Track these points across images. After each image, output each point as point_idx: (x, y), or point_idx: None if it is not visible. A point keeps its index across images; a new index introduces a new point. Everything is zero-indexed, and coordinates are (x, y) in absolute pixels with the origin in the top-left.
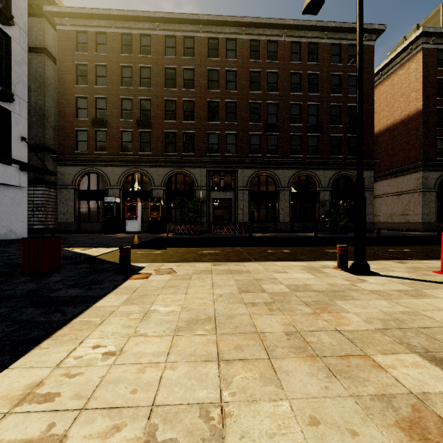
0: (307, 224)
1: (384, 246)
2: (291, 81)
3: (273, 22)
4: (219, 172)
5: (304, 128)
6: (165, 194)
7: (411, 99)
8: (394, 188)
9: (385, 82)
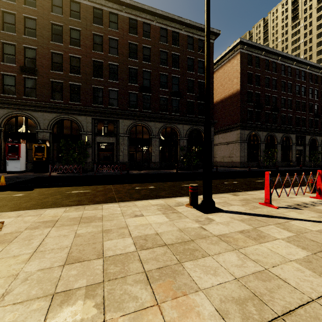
0: (172, 163)
1: (221, 180)
2: (160, 56)
3: (147, 8)
4: (103, 121)
5: (169, 93)
6: (51, 136)
7: (234, 83)
8: (225, 140)
9: (219, 70)
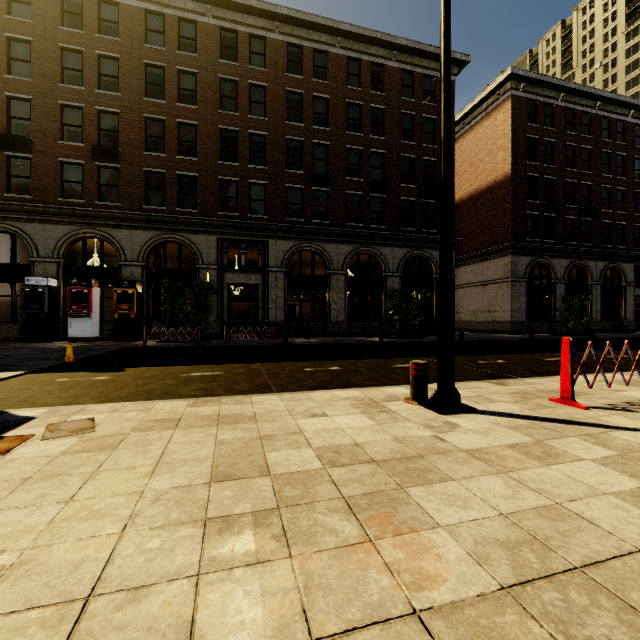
0: (370, 324)
1: (472, 356)
2: (348, 114)
3: (322, 22)
4: (239, 243)
5: (365, 185)
6: (144, 274)
7: (498, 160)
8: (478, 276)
9: (468, 134)
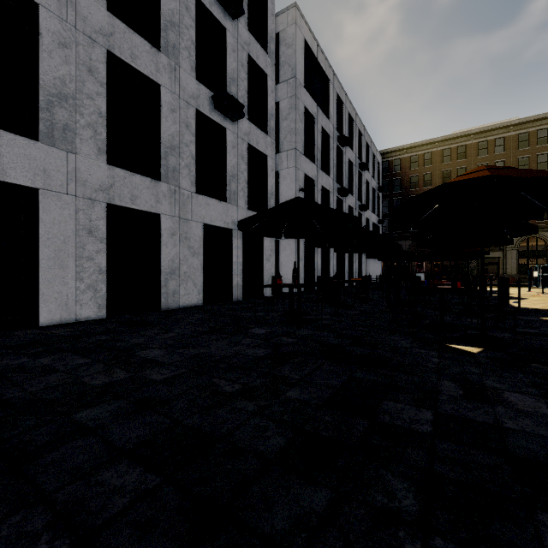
0: None
1: None
2: None
3: (542, 117)
4: None
5: None
6: None
7: None
8: None
9: None
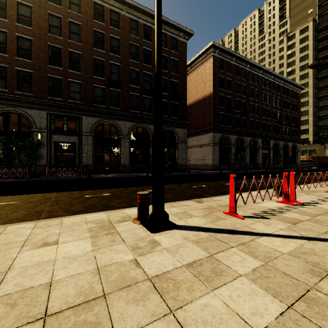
0: (143, 166)
1: (190, 183)
2: (131, 50)
3: None
4: (62, 117)
5: (140, 90)
6: None
7: (207, 86)
8: (198, 142)
9: (193, 72)
